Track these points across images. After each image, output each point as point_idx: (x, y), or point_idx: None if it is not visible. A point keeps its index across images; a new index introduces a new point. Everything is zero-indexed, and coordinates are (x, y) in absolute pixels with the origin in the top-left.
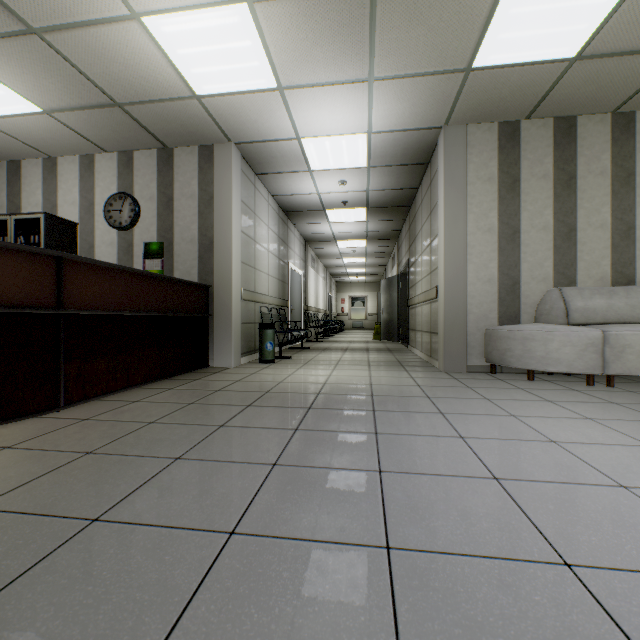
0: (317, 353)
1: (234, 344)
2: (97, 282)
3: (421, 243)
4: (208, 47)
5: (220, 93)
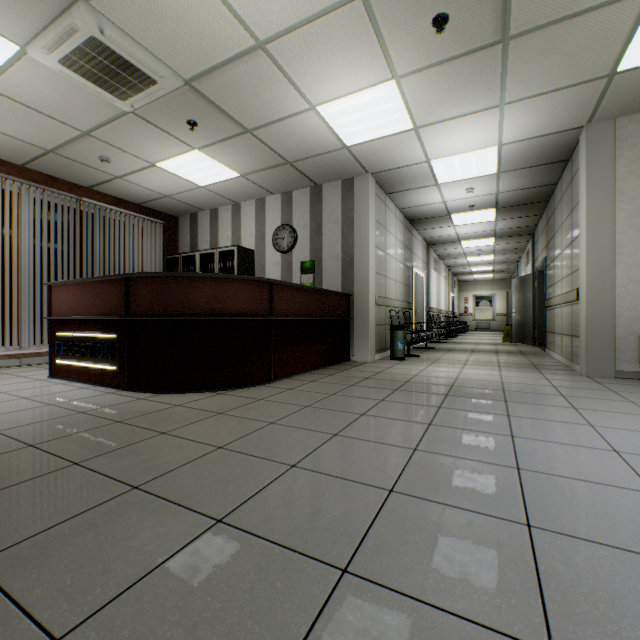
0: (442, 353)
1: (370, 343)
2: (287, 297)
3: (560, 241)
4: (360, 114)
5: (364, 141)
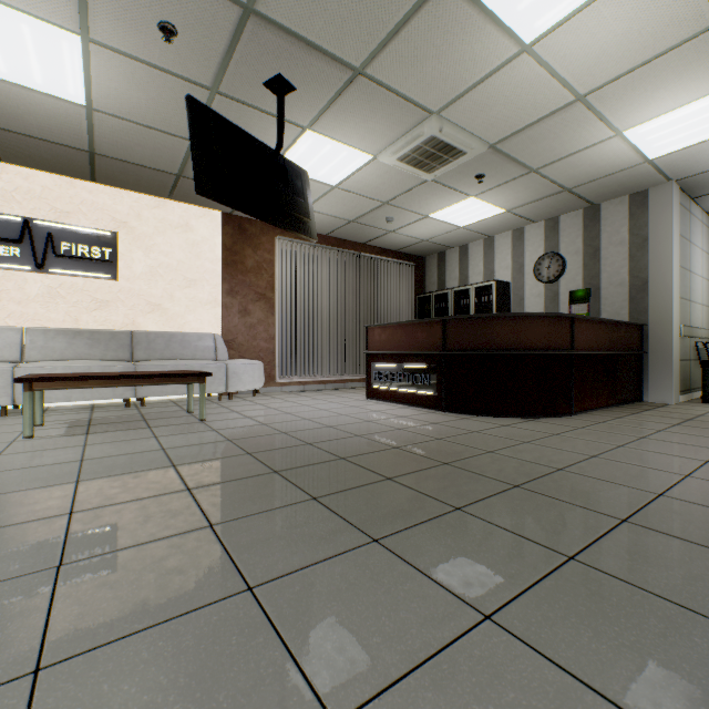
0: None
1: (673, 381)
2: (583, 331)
3: None
4: (680, 125)
5: (676, 149)
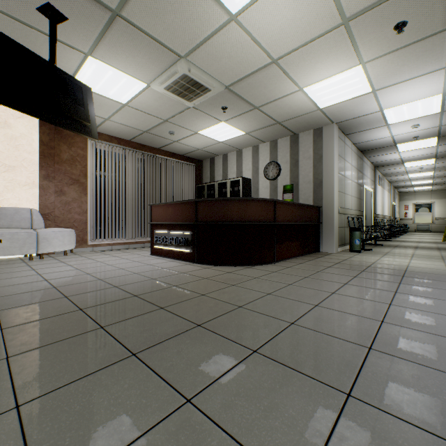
0: (390, 248)
1: (335, 239)
2: (283, 210)
3: None
4: (333, 88)
5: (333, 104)
